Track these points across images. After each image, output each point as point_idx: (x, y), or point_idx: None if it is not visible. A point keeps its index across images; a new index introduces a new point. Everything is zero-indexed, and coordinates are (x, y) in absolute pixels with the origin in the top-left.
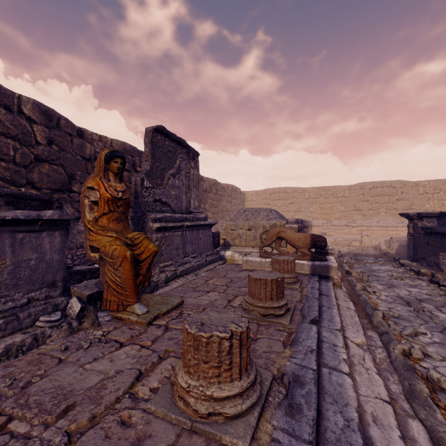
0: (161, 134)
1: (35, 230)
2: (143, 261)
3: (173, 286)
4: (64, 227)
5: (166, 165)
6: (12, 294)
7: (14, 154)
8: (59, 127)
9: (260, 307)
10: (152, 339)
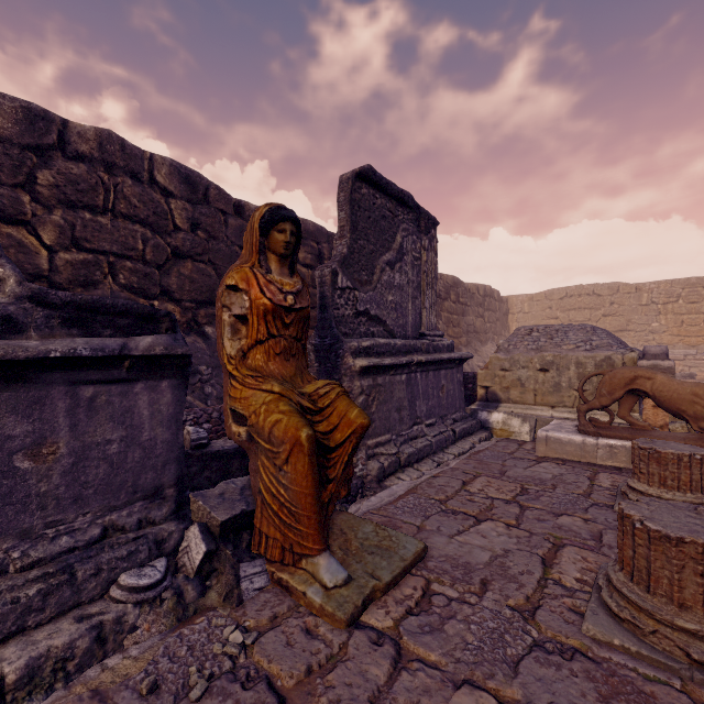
0: (368, 185)
1: (120, 378)
2: (337, 448)
3: (396, 492)
4: (179, 371)
5: (377, 245)
6: (71, 518)
7: (143, 247)
8: (207, 202)
9: (684, 633)
10: (363, 699)
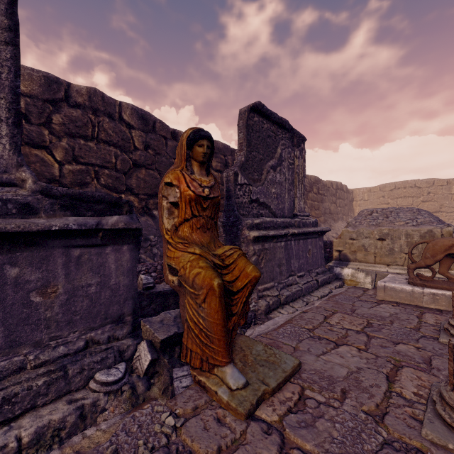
0: (258, 115)
1: (97, 244)
2: (238, 292)
3: (278, 322)
4: (134, 239)
5: (264, 155)
6: (66, 334)
7: (115, 161)
8: (155, 131)
9: None
10: None
